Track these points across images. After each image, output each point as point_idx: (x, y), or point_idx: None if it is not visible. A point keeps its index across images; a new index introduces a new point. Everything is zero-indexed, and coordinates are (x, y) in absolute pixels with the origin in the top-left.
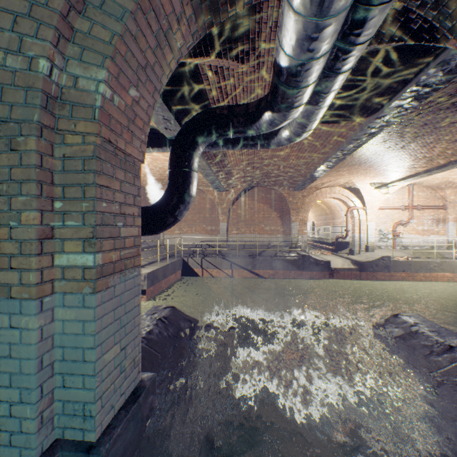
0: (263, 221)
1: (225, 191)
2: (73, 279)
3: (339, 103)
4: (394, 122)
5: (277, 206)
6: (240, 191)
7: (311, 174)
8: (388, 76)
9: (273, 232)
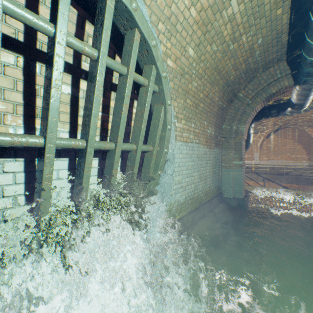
0: (289, 151)
1: (258, 133)
2: (236, 166)
3: None
4: None
5: (302, 140)
6: (270, 132)
7: None
8: None
9: (298, 159)
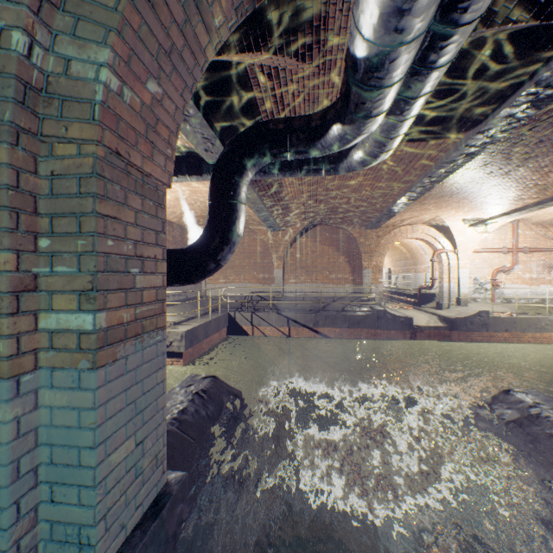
0: (328, 268)
1: (280, 230)
2: (64, 349)
3: (429, 113)
4: (501, 138)
5: (345, 249)
6: (300, 231)
7: (389, 208)
8: (497, 74)
9: (340, 281)
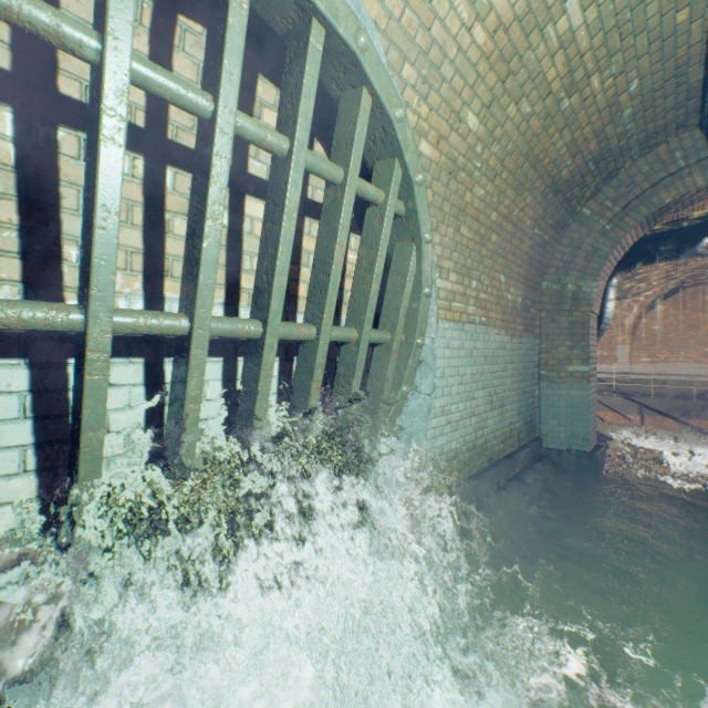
0: (707, 342)
1: (626, 298)
2: (576, 377)
3: None
4: None
5: None
6: (657, 296)
7: None
8: None
9: None
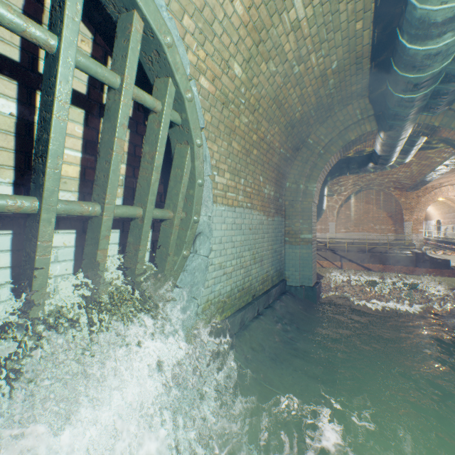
0: (372, 221)
1: (334, 195)
2: (305, 241)
3: (429, 142)
4: None
5: (387, 207)
6: (349, 195)
7: (421, 180)
8: None
9: (382, 231)
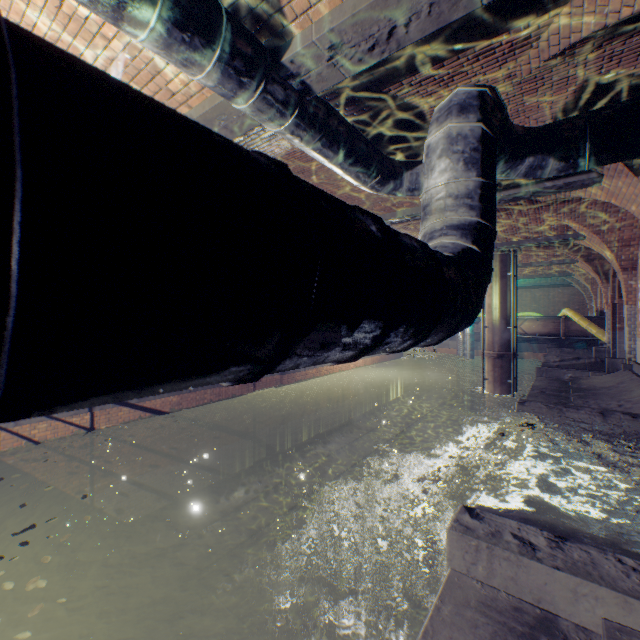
0: None
1: None
2: None
3: None
4: None
5: None
6: None
7: None
8: None
9: None
